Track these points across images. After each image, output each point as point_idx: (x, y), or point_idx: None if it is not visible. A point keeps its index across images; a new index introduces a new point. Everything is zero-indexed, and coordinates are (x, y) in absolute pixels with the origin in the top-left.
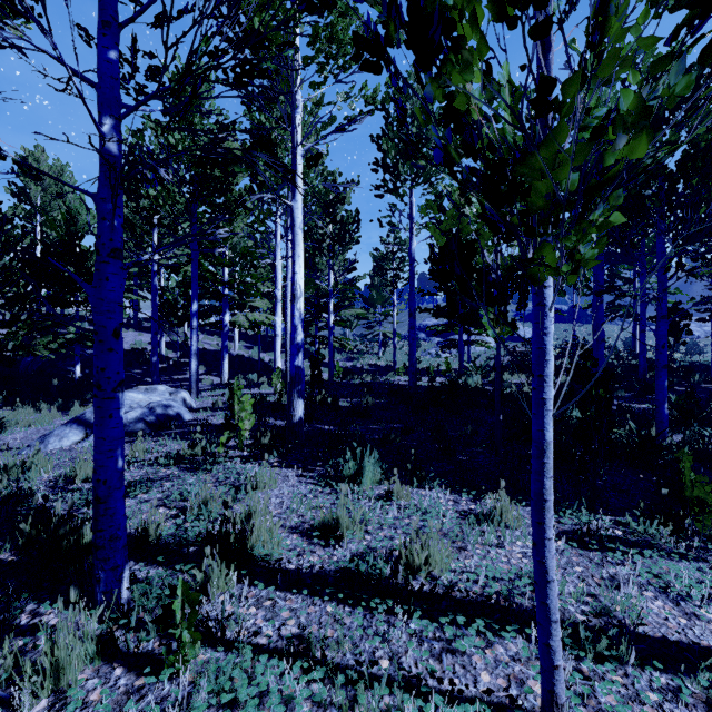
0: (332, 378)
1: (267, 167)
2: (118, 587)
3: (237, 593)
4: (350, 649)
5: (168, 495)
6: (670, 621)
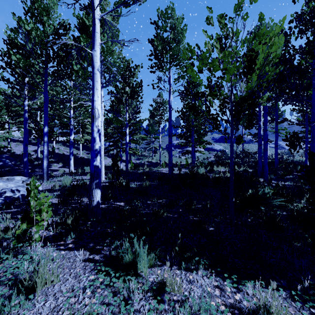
0: (127, 170)
1: None
2: None
3: None
4: None
5: None
6: None
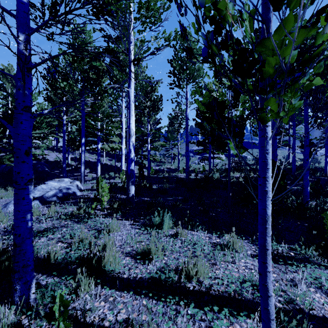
0: (149, 174)
1: (111, 63)
2: (27, 293)
3: (95, 293)
4: (155, 327)
5: (64, 235)
6: (325, 306)
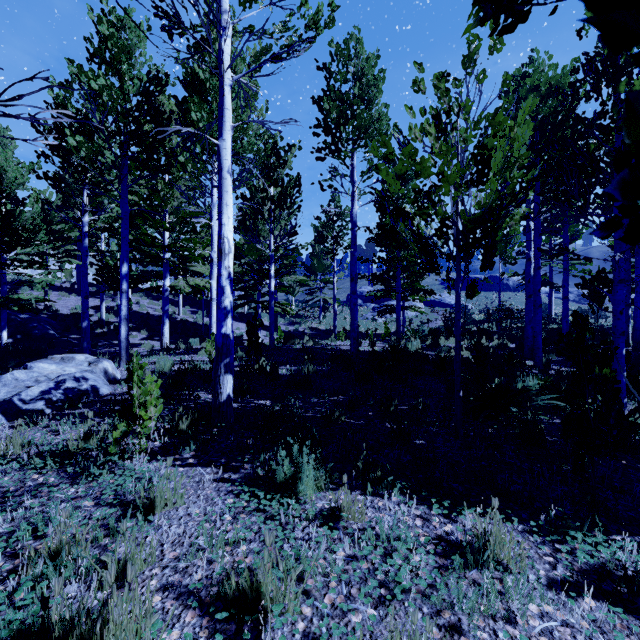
0: (273, 343)
1: None
2: None
3: None
4: None
5: (18, 527)
6: None
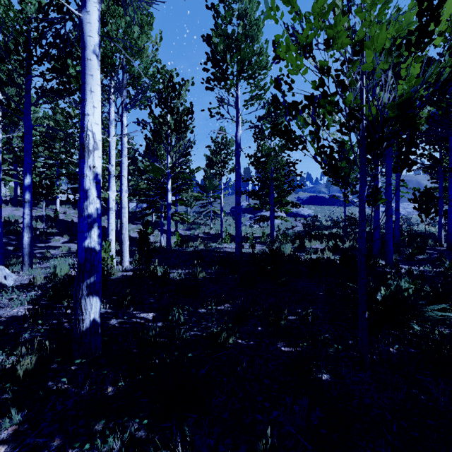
0: (169, 247)
1: None
2: None
3: None
4: None
5: None
6: None
